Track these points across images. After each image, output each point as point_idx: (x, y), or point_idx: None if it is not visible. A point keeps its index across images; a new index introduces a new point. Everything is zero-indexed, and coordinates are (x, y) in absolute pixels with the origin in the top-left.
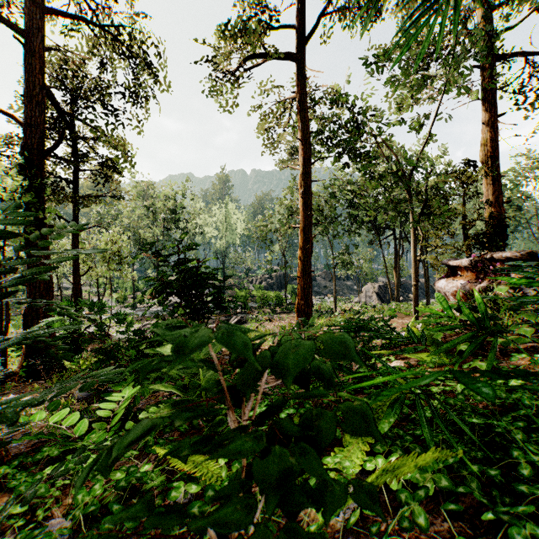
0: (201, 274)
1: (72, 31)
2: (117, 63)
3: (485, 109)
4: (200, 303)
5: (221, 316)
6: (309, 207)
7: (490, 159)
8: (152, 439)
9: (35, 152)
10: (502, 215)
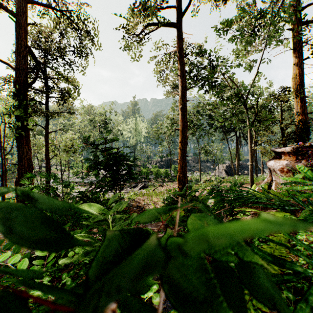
0: (118, 156)
1: (44, 14)
2: (71, 34)
3: (295, 55)
4: (117, 175)
5: (132, 183)
6: (185, 117)
7: (299, 86)
8: (69, 279)
9: (22, 85)
10: (307, 120)
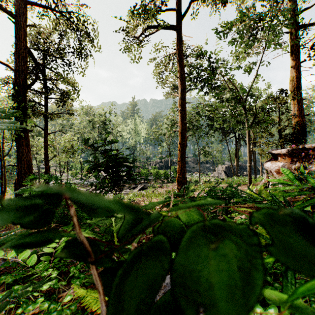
0: (119, 158)
1: (43, 15)
2: (70, 35)
3: (293, 58)
4: (117, 176)
5: (132, 184)
6: (185, 118)
7: (296, 89)
8: (77, 271)
9: (21, 86)
10: (304, 122)
